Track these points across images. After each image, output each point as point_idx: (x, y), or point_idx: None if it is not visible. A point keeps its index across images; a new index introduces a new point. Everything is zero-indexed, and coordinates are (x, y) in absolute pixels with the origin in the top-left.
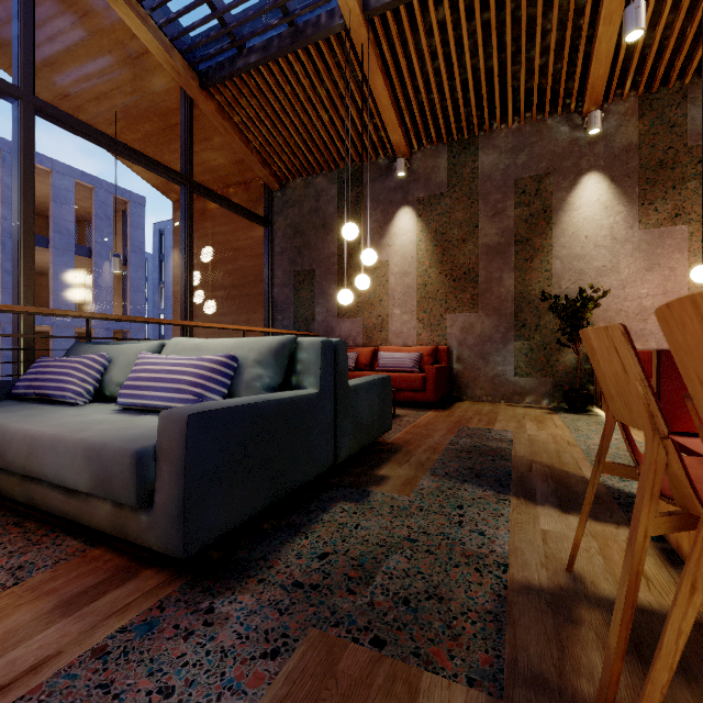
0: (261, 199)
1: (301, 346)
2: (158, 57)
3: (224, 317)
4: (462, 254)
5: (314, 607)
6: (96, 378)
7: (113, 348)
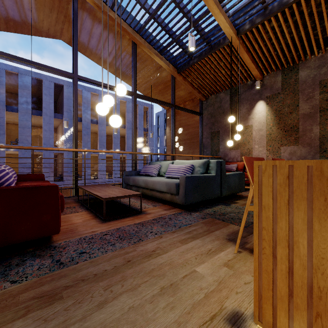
0: (198, 105)
1: (210, 162)
2: (165, 68)
3: (184, 151)
4: (290, 119)
5: (211, 216)
6: (158, 170)
7: (161, 163)
